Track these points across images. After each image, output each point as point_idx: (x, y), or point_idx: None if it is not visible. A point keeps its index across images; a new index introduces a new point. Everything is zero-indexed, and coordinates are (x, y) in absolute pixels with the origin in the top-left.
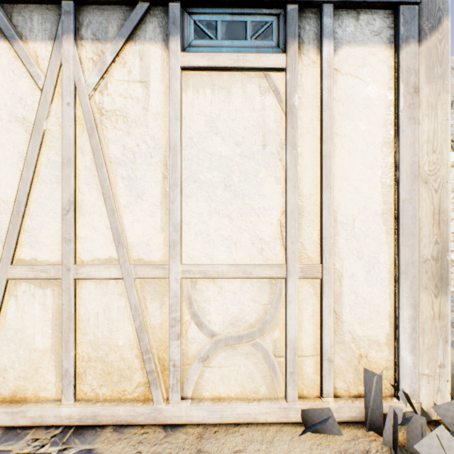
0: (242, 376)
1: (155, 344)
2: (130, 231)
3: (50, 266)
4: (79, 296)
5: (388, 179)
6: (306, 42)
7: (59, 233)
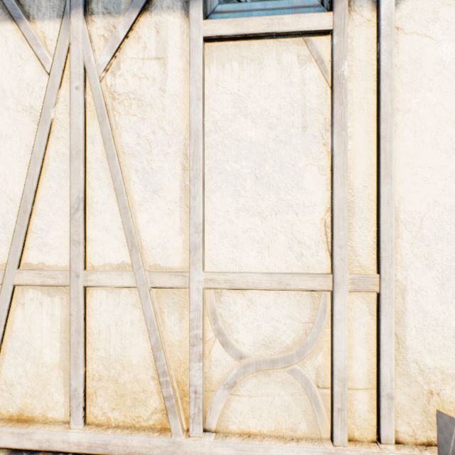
0: (276, 409)
1: (173, 364)
2: (145, 232)
3: (58, 271)
4: (89, 306)
5: None
6: None
7: (67, 234)
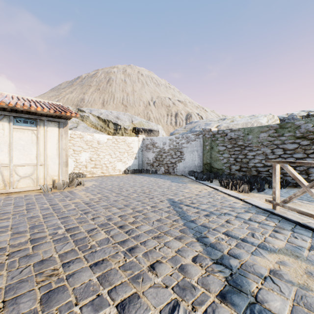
0: (27, 183)
1: (6, 179)
2: None
3: None
4: None
5: (58, 149)
6: (41, 125)
7: None
